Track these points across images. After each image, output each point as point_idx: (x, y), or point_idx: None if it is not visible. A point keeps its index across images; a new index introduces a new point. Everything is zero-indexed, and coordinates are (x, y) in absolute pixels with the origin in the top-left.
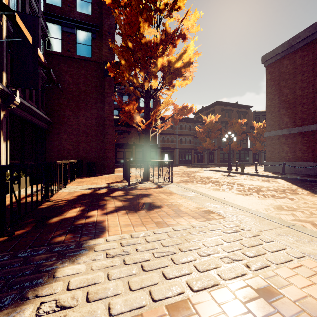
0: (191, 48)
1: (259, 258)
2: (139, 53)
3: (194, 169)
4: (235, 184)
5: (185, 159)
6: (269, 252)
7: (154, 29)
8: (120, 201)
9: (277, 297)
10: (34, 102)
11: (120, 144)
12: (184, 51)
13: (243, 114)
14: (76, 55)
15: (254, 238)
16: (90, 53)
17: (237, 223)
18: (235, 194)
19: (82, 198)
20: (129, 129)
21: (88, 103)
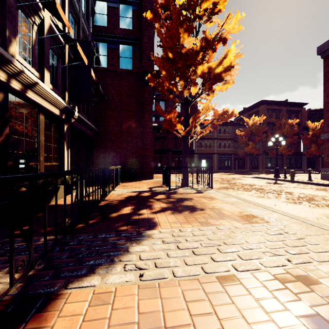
0: (233, 52)
1: (302, 256)
2: (180, 63)
3: (235, 176)
4: (282, 193)
5: (224, 165)
6: (313, 252)
7: (194, 38)
8: (164, 203)
9: (315, 284)
10: (86, 114)
11: (156, 150)
12: (224, 56)
13: (295, 113)
14: (118, 69)
15: (298, 240)
16: (131, 65)
17: (281, 227)
18: (282, 202)
19: (130, 199)
20: (165, 134)
21: (130, 112)
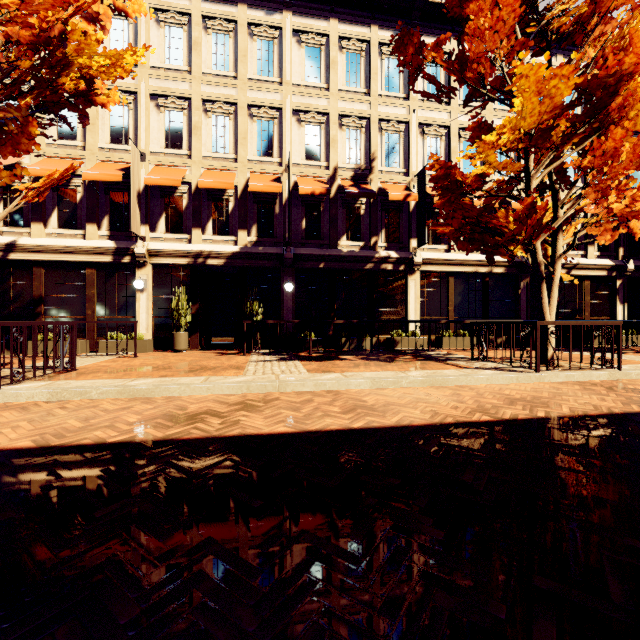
0: None
1: None
2: None
3: None
4: None
5: None
6: None
7: None
8: None
9: None
10: None
11: None
12: None
13: None
14: None
15: None
16: None
17: None
18: None
19: None
20: None
21: None
